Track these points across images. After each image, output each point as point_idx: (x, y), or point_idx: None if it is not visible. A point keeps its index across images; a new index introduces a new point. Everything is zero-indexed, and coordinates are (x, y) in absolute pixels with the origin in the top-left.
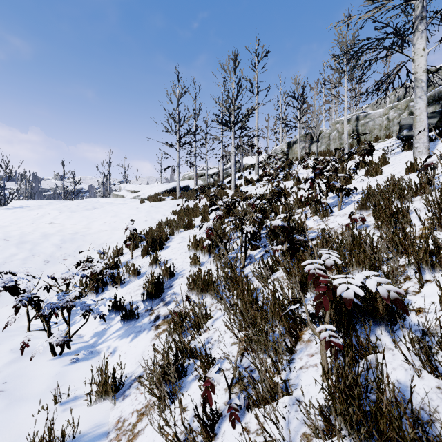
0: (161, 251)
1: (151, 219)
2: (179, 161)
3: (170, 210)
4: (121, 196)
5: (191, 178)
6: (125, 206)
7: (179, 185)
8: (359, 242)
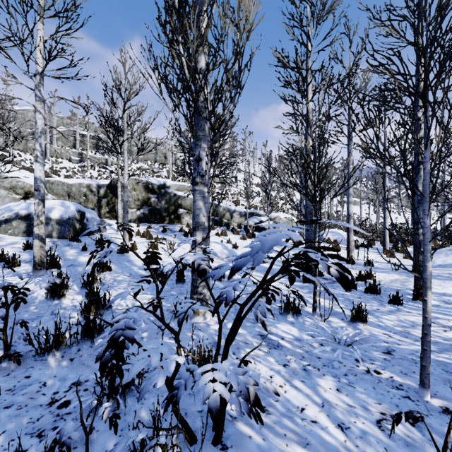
0: None
1: None
2: None
3: None
4: None
5: None
6: None
7: None
8: None
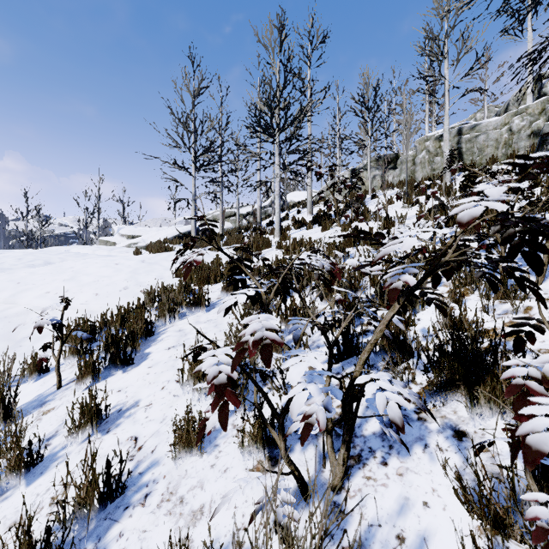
0: (127, 369)
1: (135, 286)
2: (195, 191)
3: (174, 268)
4: (112, 243)
5: (216, 219)
6: (98, 260)
7: (198, 228)
8: None
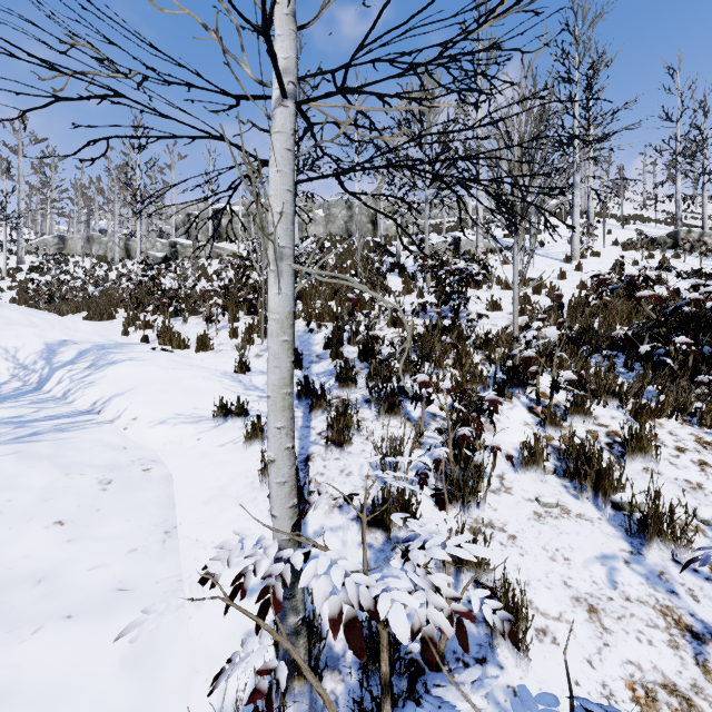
0: None
1: None
2: None
3: None
4: None
5: None
6: None
7: None
8: (93, 294)
